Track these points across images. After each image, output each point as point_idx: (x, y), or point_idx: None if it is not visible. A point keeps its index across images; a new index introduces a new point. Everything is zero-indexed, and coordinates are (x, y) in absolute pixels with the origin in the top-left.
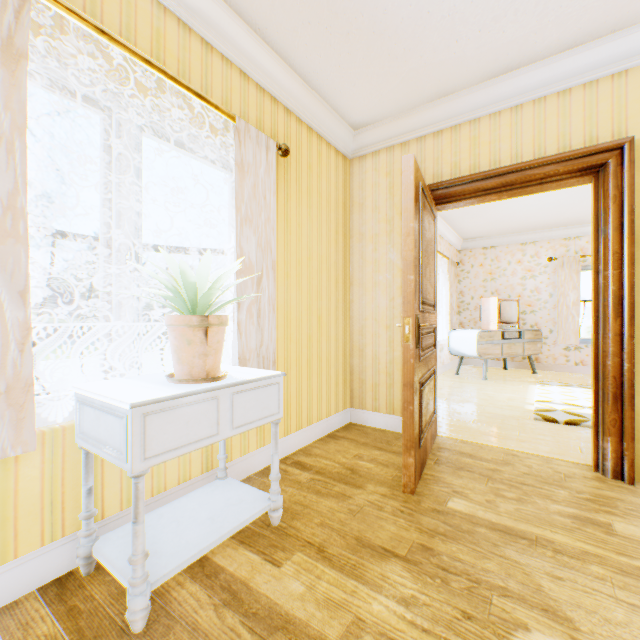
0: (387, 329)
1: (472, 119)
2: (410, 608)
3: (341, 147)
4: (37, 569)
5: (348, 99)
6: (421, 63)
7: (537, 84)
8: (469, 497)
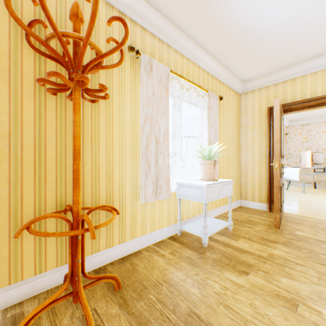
0: (258, 166)
1: (302, 75)
2: (288, 253)
3: (237, 90)
4: (166, 232)
5: (243, 72)
6: (279, 58)
7: None
8: (304, 231)
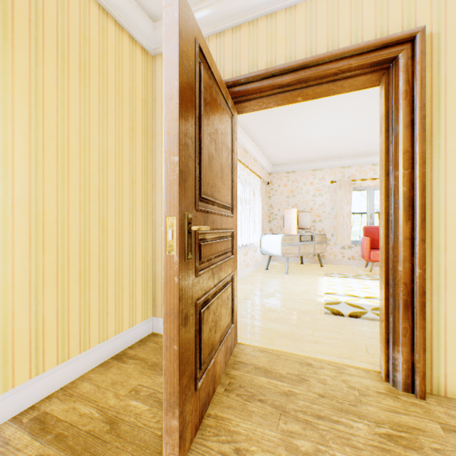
0: None
1: (269, 13)
2: None
3: (138, 36)
4: None
5: None
6: None
7: None
8: None
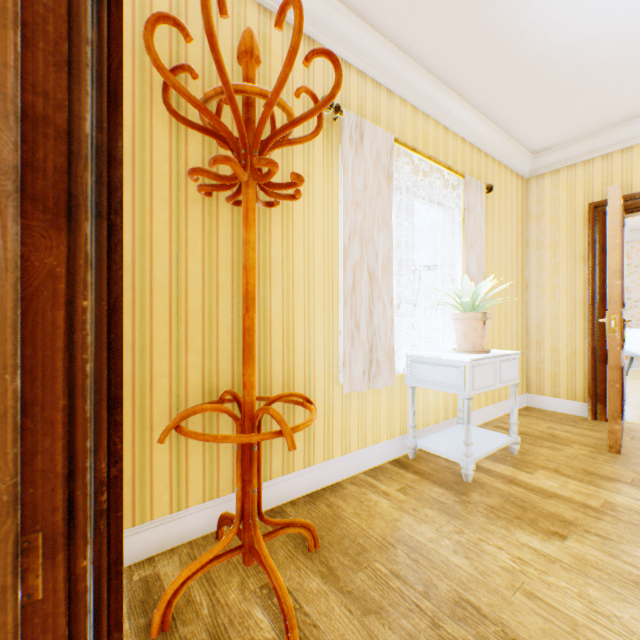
0: (567, 325)
1: None
2: None
3: (520, 171)
4: (386, 451)
5: (535, 134)
6: (616, 100)
7: None
8: None
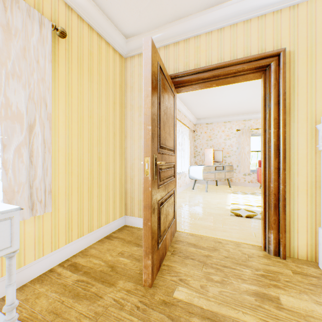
0: None
1: (196, 35)
2: None
3: (117, 47)
4: None
5: (118, 11)
6: None
7: (232, 15)
8: (190, 284)
